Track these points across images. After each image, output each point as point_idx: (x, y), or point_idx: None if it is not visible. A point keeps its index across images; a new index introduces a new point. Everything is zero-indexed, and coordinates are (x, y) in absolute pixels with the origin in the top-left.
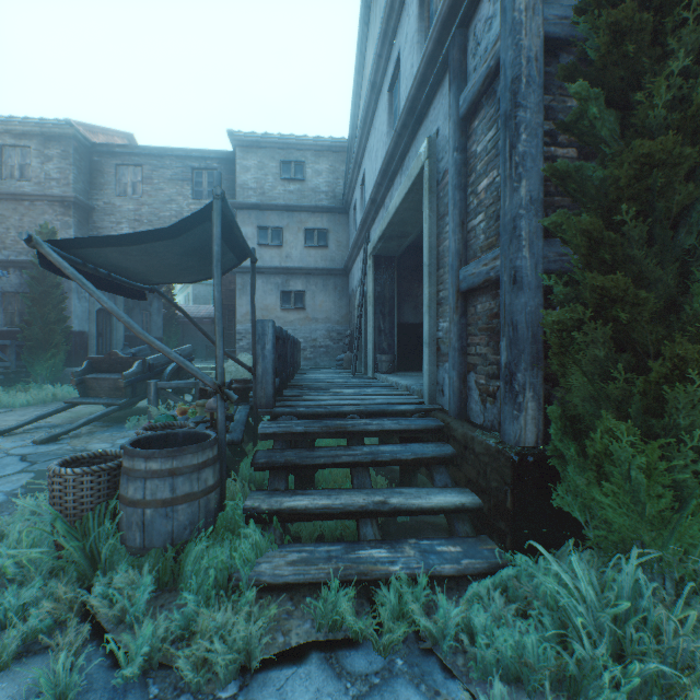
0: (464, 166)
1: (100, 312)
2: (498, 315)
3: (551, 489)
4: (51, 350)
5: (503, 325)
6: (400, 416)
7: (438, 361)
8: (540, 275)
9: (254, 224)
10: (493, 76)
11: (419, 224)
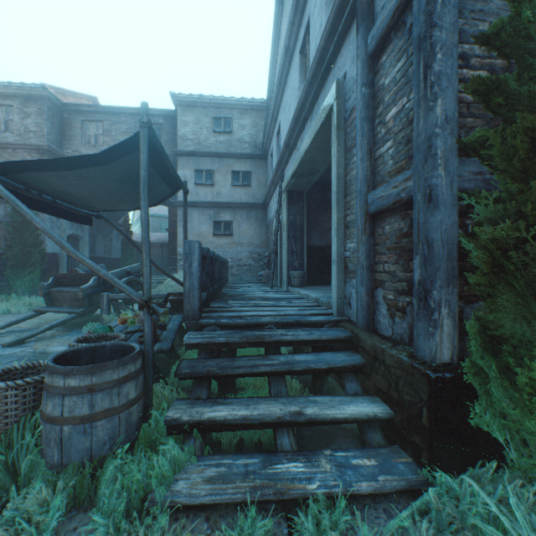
0: (371, 100)
1: (69, 237)
2: (408, 234)
3: (469, 407)
4: (29, 268)
5: (416, 243)
6: (311, 325)
7: (345, 277)
8: (456, 192)
9: (191, 168)
10: (403, 7)
11: (326, 163)
